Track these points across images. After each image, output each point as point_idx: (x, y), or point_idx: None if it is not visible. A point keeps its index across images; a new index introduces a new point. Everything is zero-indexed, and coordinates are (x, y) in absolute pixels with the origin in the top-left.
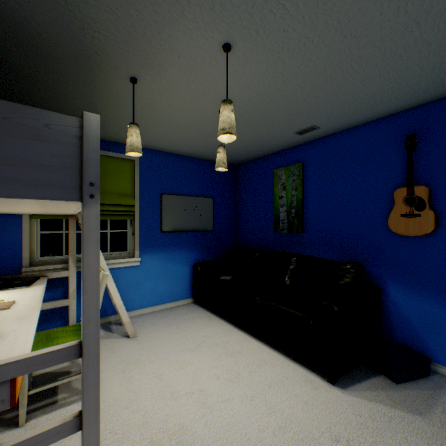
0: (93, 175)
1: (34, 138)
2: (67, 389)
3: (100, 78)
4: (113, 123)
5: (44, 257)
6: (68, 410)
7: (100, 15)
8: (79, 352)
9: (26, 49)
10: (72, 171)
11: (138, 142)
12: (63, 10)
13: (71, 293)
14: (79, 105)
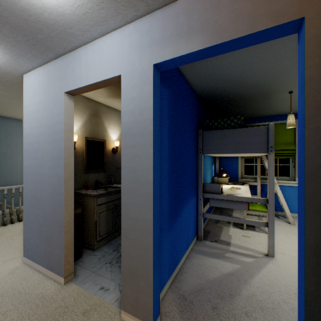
0: (271, 144)
1: (254, 136)
2: (258, 228)
3: (272, 97)
4: (280, 108)
5: (245, 175)
6: (259, 233)
7: (273, 84)
8: (266, 202)
9: (246, 100)
10: (264, 143)
11: (292, 121)
12: (260, 88)
13: (257, 193)
14: (262, 107)
